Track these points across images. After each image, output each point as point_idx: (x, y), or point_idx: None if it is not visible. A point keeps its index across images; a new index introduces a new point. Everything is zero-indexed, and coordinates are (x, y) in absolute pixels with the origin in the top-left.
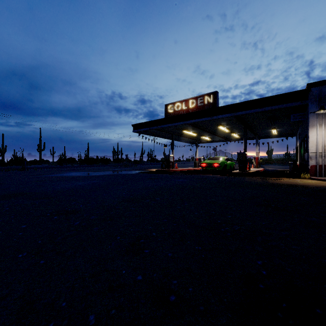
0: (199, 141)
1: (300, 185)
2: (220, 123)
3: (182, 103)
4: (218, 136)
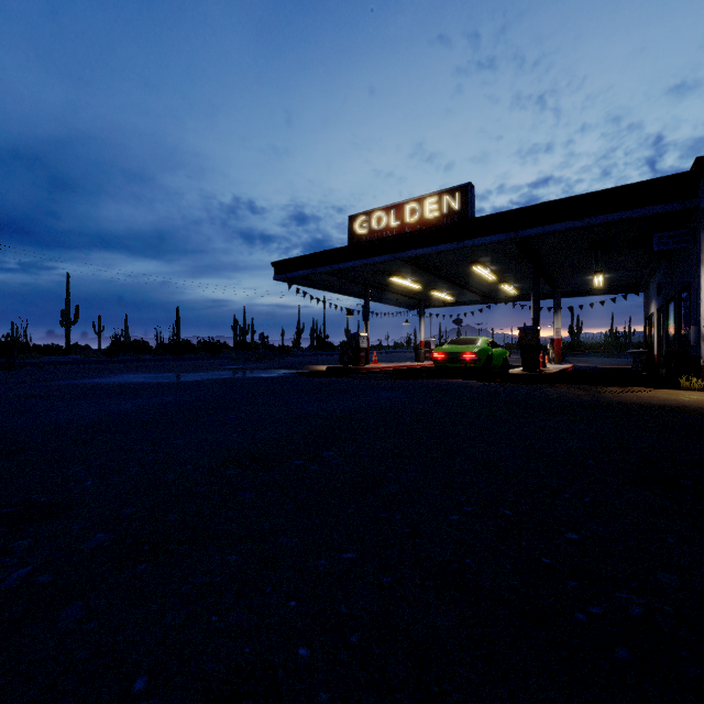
0: (425, 304)
1: (693, 407)
2: (477, 258)
3: (389, 213)
4: (470, 291)
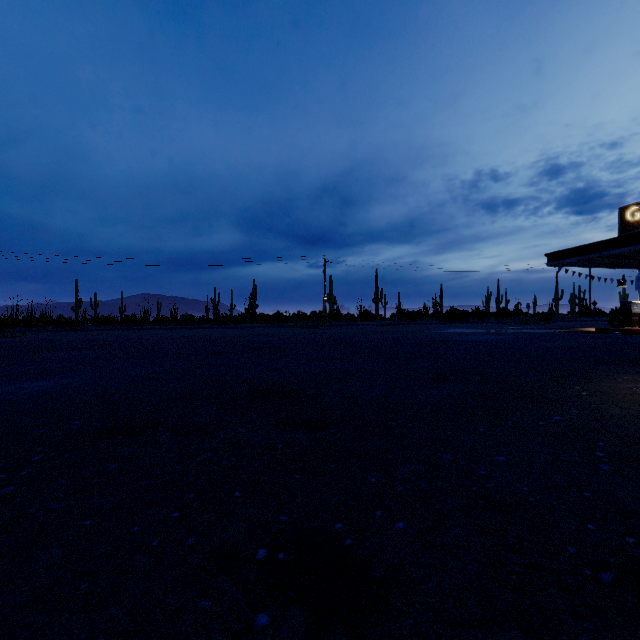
0: None
1: None
2: None
3: None
4: None
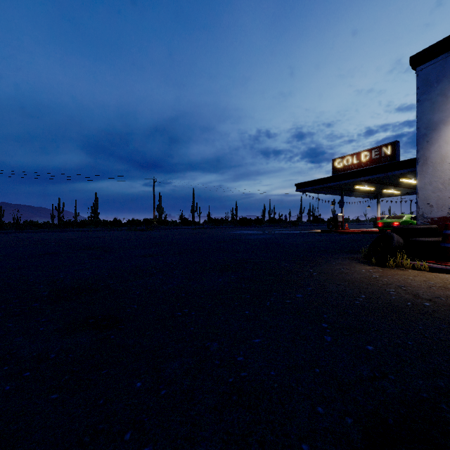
0: (383, 195)
1: None
2: (401, 176)
3: (353, 157)
4: (409, 188)
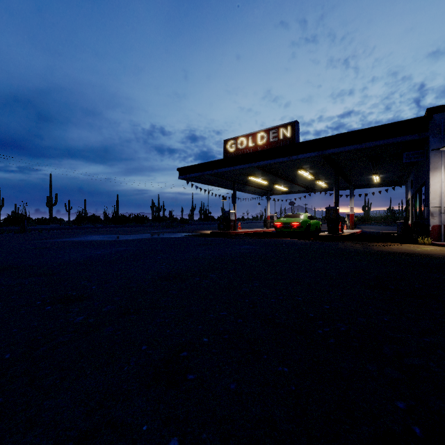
0: (271, 192)
1: (420, 253)
2: (301, 165)
3: (248, 138)
4: (298, 185)
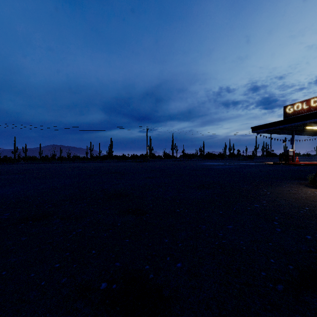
0: None
1: None
2: None
3: (303, 103)
4: None
